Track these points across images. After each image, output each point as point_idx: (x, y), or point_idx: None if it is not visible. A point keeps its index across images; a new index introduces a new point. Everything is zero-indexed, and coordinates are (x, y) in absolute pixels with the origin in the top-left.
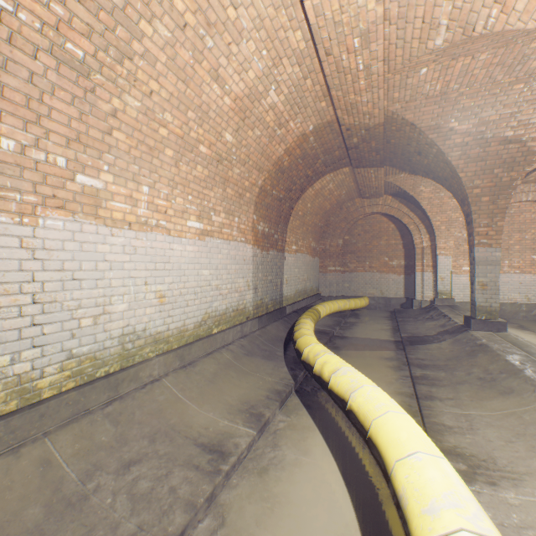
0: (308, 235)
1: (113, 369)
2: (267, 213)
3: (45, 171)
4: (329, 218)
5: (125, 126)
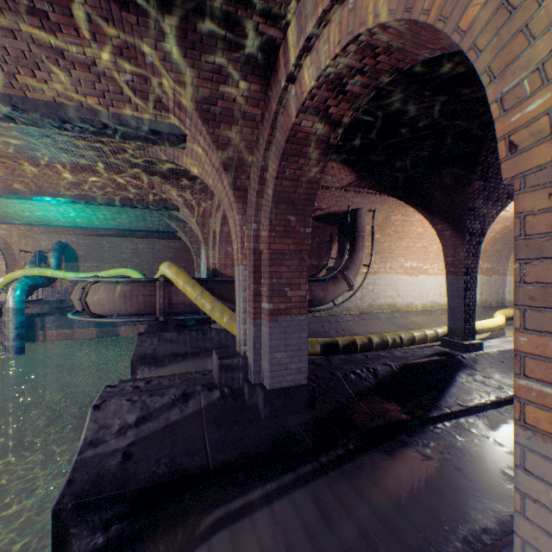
0: None
1: (428, 309)
2: (488, 258)
3: (419, 267)
4: None
5: (432, 252)
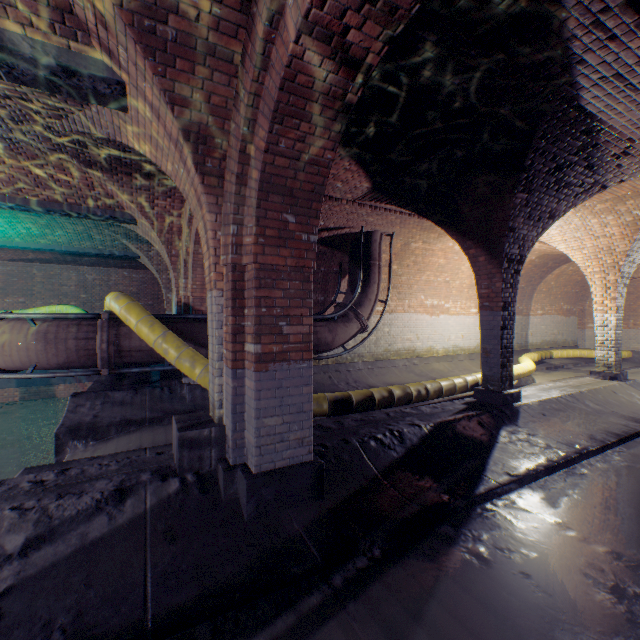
0: (557, 301)
1: (451, 354)
2: None
3: (440, 306)
4: (586, 284)
5: (454, 289)
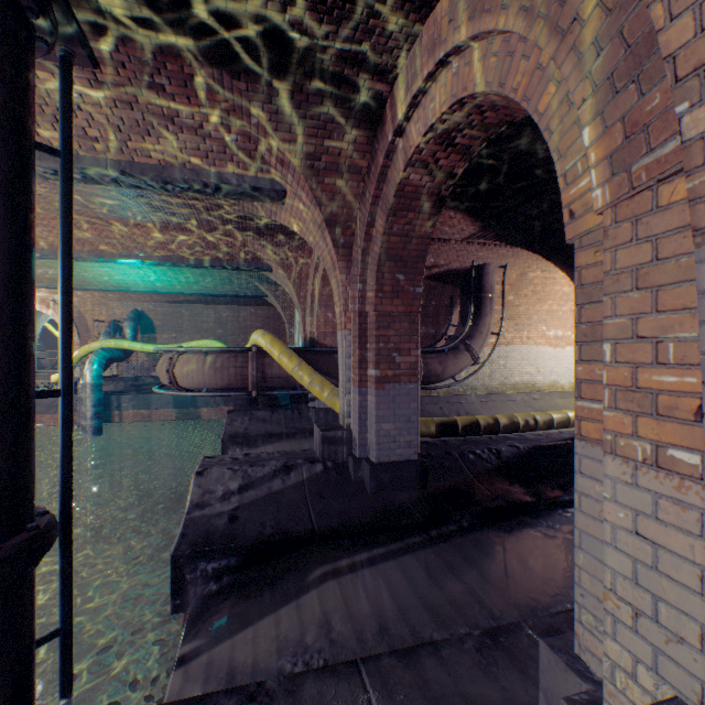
0: None
1: None
2: None
3: (565, 337)
4: None
5: None
